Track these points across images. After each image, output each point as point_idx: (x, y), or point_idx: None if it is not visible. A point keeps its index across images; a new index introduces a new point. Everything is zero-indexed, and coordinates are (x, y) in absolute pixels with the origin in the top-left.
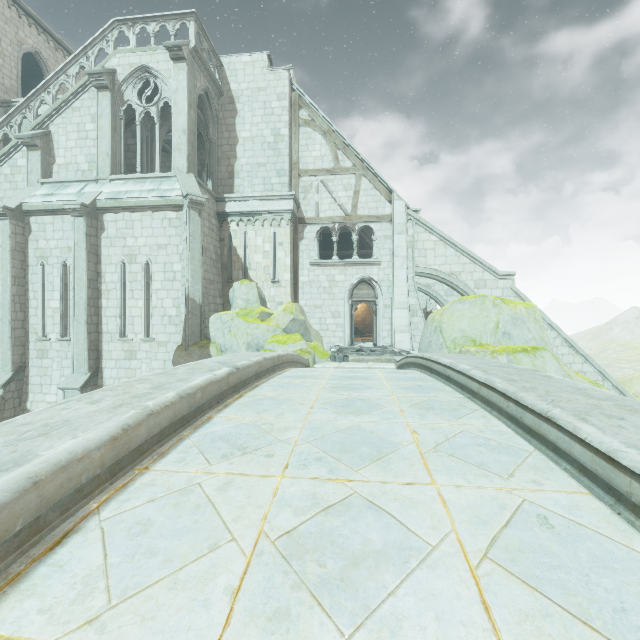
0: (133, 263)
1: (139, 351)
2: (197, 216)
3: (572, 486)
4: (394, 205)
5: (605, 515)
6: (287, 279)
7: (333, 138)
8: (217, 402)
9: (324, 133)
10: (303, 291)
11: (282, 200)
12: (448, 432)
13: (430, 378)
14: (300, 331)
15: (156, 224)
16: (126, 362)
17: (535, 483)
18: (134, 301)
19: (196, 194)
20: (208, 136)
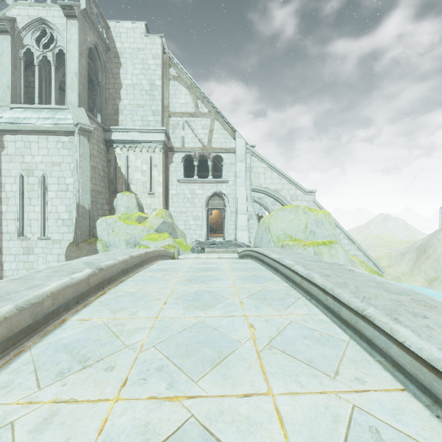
0: (31, 176)
1: (36, 247)
2: (86, 141)
3: (389, 382)
4: (237, 141)
5: (426, 419)
6: (160, 192)
7: (194, 91)
8: (77, 302)
9: (188, 86)
10: (172, 201)
11: (156, 133)
12: (279, 324)
13: (263, 268)
14: (169, 231)
15: (51, 145)
16: (24, 256)
17: (358, 381)
18: (31, 207)
19: (85, 123)
20: (98, 81)
